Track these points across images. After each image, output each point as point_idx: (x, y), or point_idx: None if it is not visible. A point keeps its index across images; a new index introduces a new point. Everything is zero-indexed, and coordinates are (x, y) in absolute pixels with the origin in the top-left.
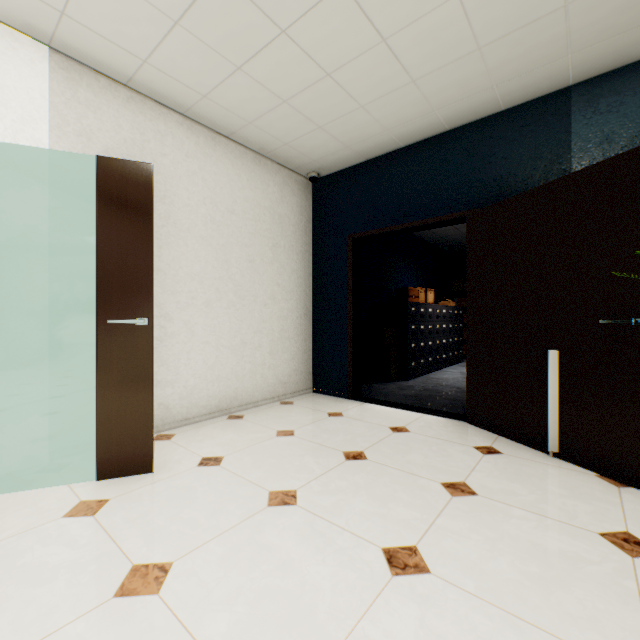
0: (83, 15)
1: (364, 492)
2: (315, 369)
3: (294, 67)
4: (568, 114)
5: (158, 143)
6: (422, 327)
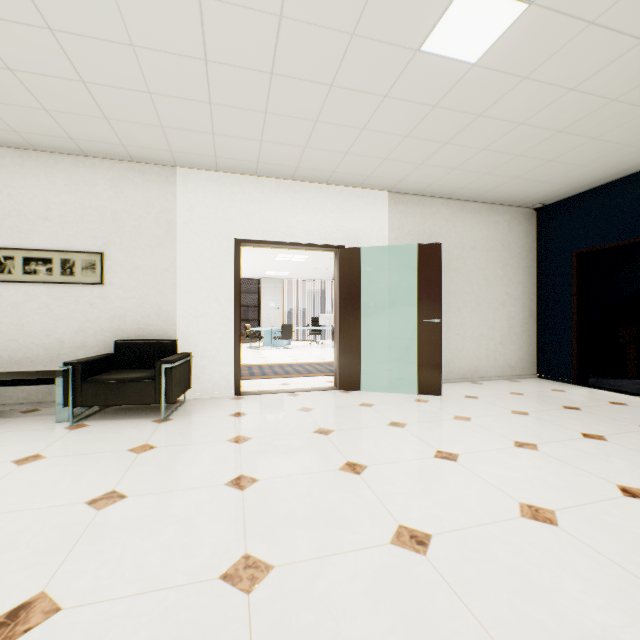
0: (409, 179)
1: (574, 419)
2: (539, 359)
3: (524, 164)
4: None
5: (431, 220)
6: None
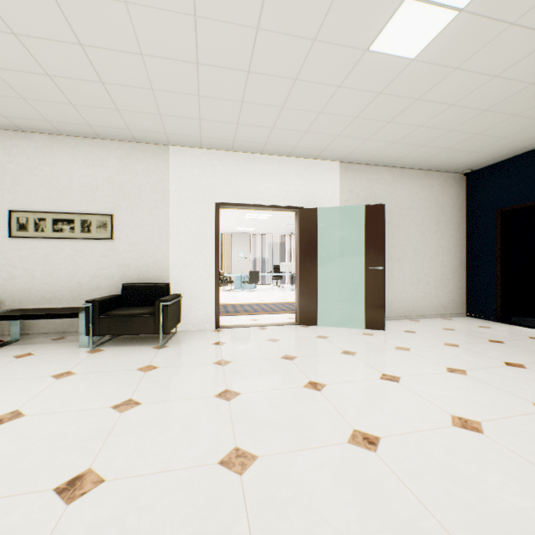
0: (357, 151)
1: (498, 350)
2: (468, 301)
3: (455, 137)
4: None
5: (376, 184)
6: None
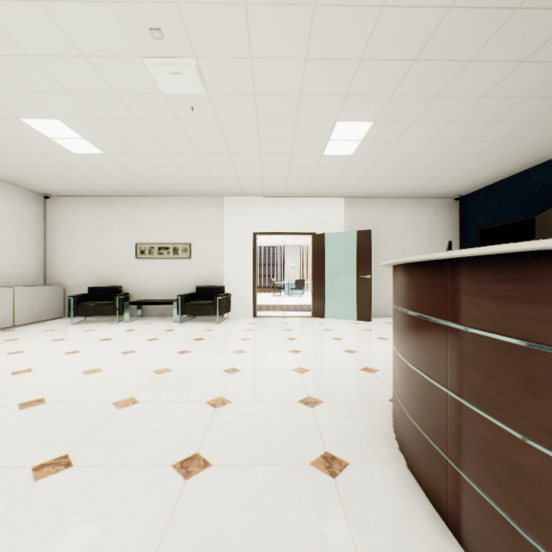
0: (353, 191)
1: None
2: None
3: (421, 180)
4: None
5: (374, 212)
6: None
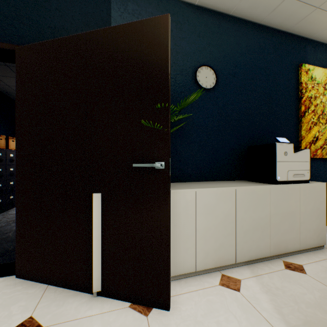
0: None
1: None
2: None
3: None
4: (109, 1)
5: None
6: (0, 170)
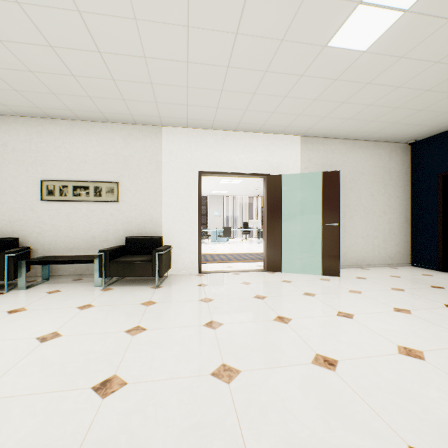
0: (316, 127)
1: (439, 295)
2: (412, 252)
3: (400, 113)
4: None
5: (331, 154)
6: None
